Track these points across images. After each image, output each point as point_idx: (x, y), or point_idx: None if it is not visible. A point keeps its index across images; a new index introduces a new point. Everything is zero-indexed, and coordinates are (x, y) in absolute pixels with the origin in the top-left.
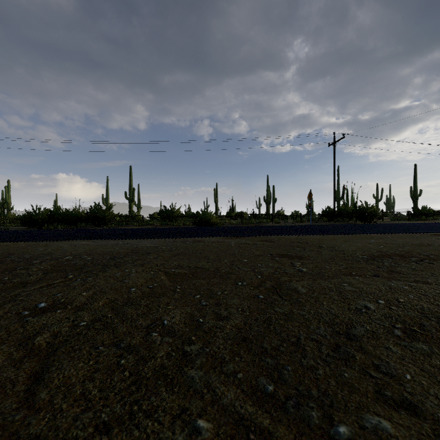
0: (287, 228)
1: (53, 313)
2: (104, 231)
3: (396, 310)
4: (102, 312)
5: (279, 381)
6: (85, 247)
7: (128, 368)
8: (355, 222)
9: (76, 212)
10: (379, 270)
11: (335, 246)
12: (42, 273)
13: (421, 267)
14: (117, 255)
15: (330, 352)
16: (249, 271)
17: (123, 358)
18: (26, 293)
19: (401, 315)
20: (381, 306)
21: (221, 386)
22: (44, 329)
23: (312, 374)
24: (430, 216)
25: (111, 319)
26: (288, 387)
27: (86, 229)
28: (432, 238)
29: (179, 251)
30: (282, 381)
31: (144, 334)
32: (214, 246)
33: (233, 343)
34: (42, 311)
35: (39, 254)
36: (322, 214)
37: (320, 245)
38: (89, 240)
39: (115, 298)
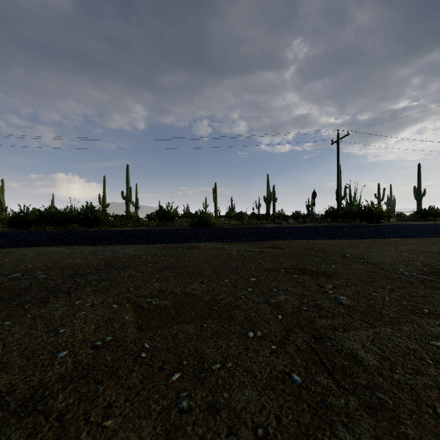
0: (292, 230)
1: None
2: (91, 233)
3: None
4: None
5: None
6: (52, 257)
7: None
8: (361, 223)
9: (67, 213)
10: None
11: (363, 256)
12: None
13: None
14: (82, 270)
15: None
16: (261, 304)
17: None
18: None
19: None
20: None
21: None
22: None
23: None
24: (438, 216)
25: None
26: None
27: (74, 231)
28: None
29: (167, 262)
30: None
31: None
32: (212, 255)
33: None
34: None
35: None
36: (325, 214)
37: (343, 254)
38: (65, 246)
39: (13, 384)
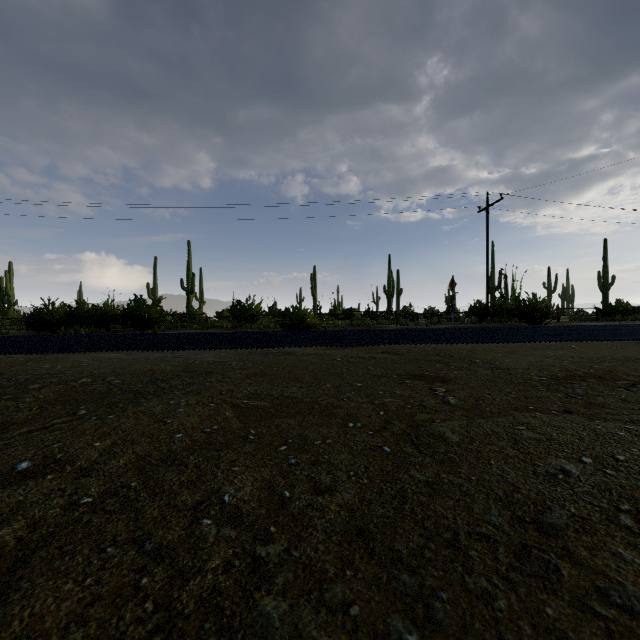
0: (419, 333)
1: (39, 480)
2: (147, 337)
3: (615, 476)
4: (122, 478)
5: (427, 624)
6: (114, 363)
7: (153, 595)
8: (519, 323)
9: (108, 309)
10: (569, 401)
11: (496, 361)
12: (38, 407)
13: (635, 397)
14: (160, 376)
15: (513, 560)
16: (365, 404)
17: (146, 572)
18: (3, 443)
19: (626, 487)
20: (588, 468)
21: (321, 636)
22: (17, 513)
23: (486, 609)
24: (628, 314)
25: (135, 491)
26: (444, 638)
27: (122, 335)
28: (639, 348)
29: (257, 369)
30: (433, 624)
31: (189, 521)
32: (311, 361)
33: (341, 540)
34: (22, 477)
35: (41, 374)
36: (470, 311)
37: (472, 360)
38: (123, 352)
39: (147, 451)
